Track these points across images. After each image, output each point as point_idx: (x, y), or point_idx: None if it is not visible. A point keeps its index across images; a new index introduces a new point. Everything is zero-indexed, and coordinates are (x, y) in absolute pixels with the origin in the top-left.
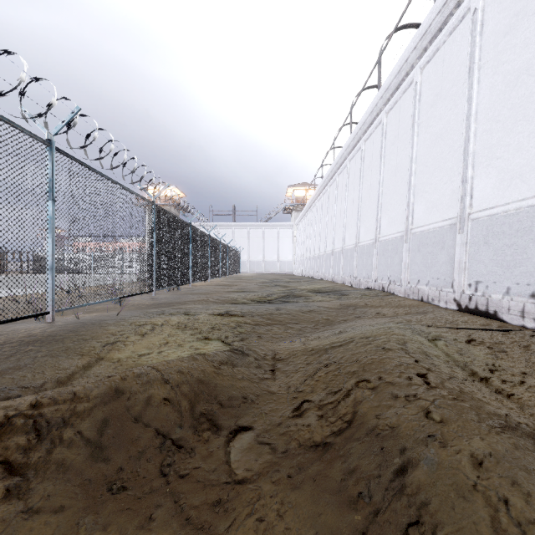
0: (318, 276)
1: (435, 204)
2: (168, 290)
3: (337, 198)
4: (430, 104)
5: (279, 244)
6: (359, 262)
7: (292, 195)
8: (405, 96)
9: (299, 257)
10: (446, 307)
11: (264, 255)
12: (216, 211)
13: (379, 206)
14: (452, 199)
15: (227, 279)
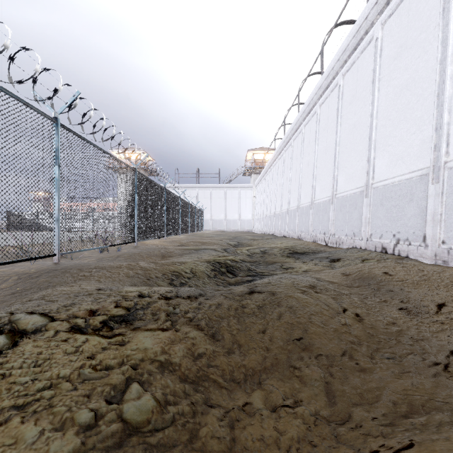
0: (280, 233)
1: None
2: (100, 251)
3: (303, 150)
4: None
5: (240, 204)
6: (337, 217)
7: (251, 159)
8: None
9: (259, 216)
10: None
11: (226, 214)
12: (181, 173)
13: (373, 143)
14: None
15: (188, 236)
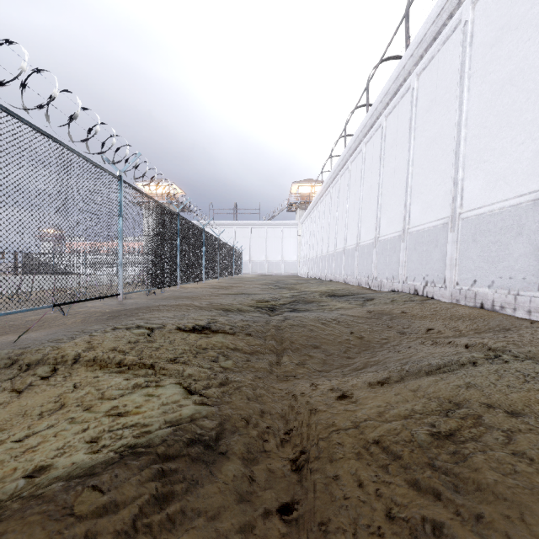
0: (326, 277)
1: (501, 175)
2: (148, 293)
3: (349, 189)
4: (490, 44)
5: (283, 244)
6: (379, 260)
7: (296, 192)
8: (447, 46)
9: (305, 258)
10: (530, 318)
11: (267, 255)
12: (216, 209)
13: (409, 189)
14: (536, 164)
15: (226, 280)
